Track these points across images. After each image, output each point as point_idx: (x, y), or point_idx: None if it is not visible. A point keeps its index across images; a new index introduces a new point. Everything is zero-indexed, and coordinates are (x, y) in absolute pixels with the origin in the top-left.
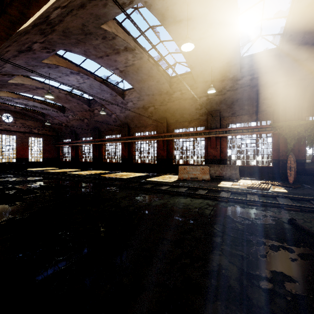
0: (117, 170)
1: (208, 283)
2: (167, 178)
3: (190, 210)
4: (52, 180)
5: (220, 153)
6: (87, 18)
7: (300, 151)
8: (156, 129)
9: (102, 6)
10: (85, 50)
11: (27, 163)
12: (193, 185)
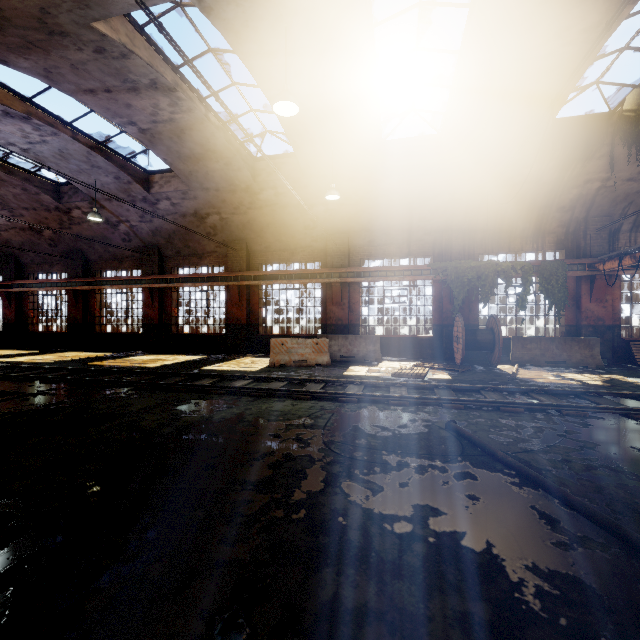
0: (134, 350)
1: (313, 543)
2: (248, 364)
3: (289, 422)
4: None
5: (348, 314)
6: None
7: (471, 311)
8: (224, 263)
9: None
10: (47, 67)
11: None
12: (298, 376)
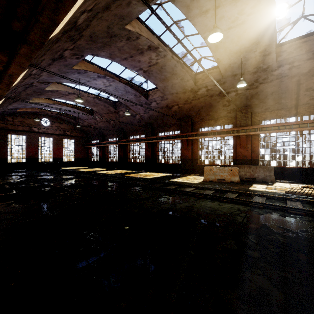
0: (141, 170)
1: (247, 311)
2: (192, 179)
3: (218, 215)
4: (82, 179)
5: (250, 153)
6: (111, 20)
7: None
8: (180, 129)
9: (126, 6)
10: (110, 53)
11: (61, 162)
12: (220, 188)
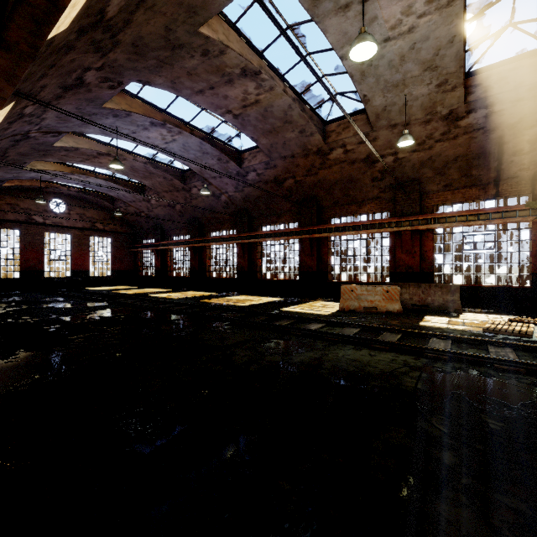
0: (231, 291)
1: None
2: (319, 308)
3: (371, 376)
4: (121, 308)
5: (419, 262)
6: (173, 14)
7: None
8: (297, 219)
9: None
10: (172, 79)
11: (87, 278)
12: (369, 323)
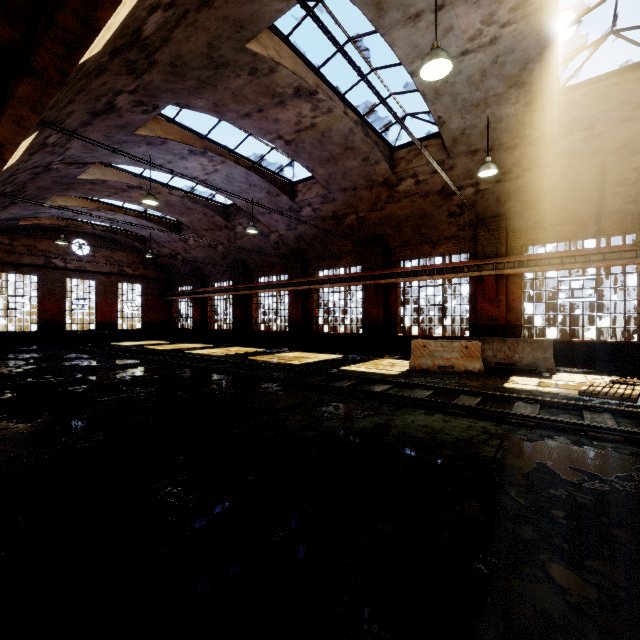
0: (282, 347)
1: None
2: (385, 367)
3: (444, 444)
4: (156, 367)
5: (505, 313)
6: (217, 29)
7: None
8: (360, 262)
9: None
10: (215, 102)
11: (114, 331)
12: (444, 384)
